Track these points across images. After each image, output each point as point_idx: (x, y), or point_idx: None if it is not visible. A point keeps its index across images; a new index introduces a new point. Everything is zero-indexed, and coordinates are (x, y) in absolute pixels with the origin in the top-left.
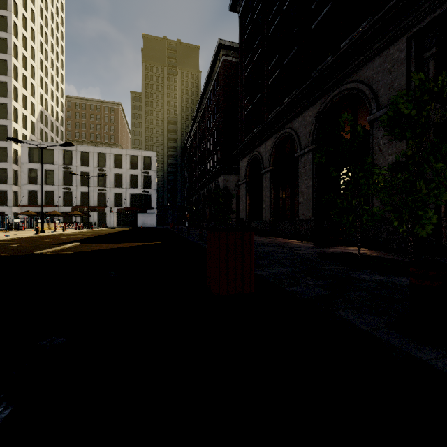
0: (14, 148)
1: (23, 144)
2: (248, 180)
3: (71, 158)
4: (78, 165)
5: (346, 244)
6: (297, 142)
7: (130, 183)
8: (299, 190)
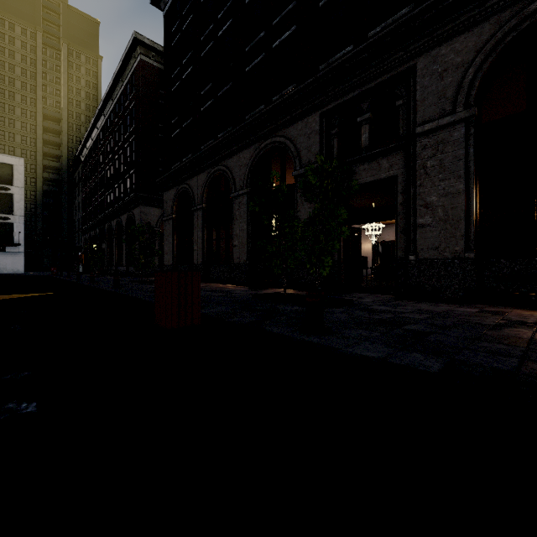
0: None
1: None
2: (176, 216)
3: None
4: None
5: (276, 286)
6: (232, 182)
7: None
8: (234, 232)
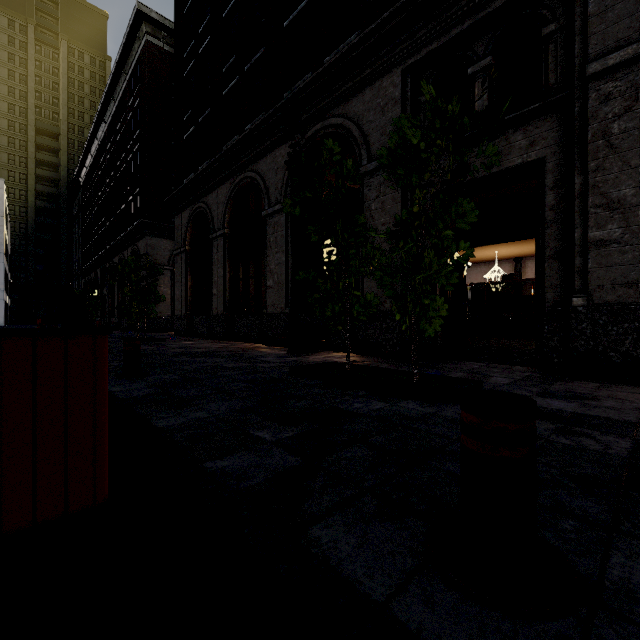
0: None
1: None
2: (190, 248)
3: None
4: None
5: (330, 348)
6: (265, 193)
7: None
8: (267, 268)
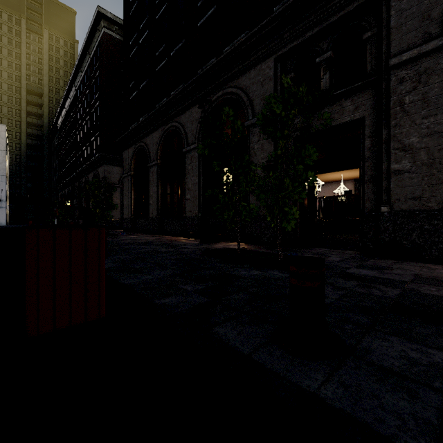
0: None
1: None
2: (134, 173)
3: None
4: None
5: (228, 239)
6: (185, 137)
7: None
8: (186, 186)
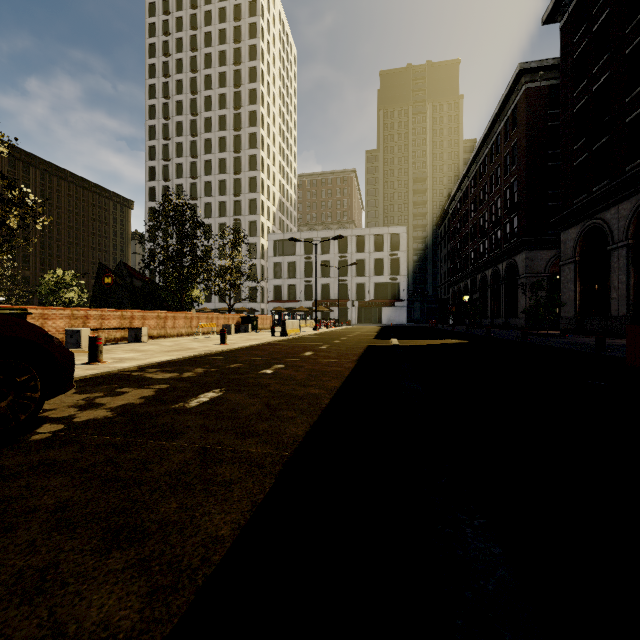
0: (261, 243)
1: (269, 238)
2: (580, 259)
3: (312, 247)
4: (318, 253)
5: None
6: None
7: (374, 269)
8: None
